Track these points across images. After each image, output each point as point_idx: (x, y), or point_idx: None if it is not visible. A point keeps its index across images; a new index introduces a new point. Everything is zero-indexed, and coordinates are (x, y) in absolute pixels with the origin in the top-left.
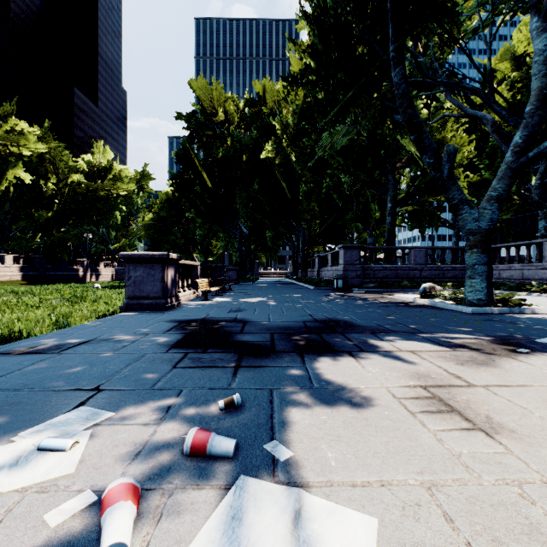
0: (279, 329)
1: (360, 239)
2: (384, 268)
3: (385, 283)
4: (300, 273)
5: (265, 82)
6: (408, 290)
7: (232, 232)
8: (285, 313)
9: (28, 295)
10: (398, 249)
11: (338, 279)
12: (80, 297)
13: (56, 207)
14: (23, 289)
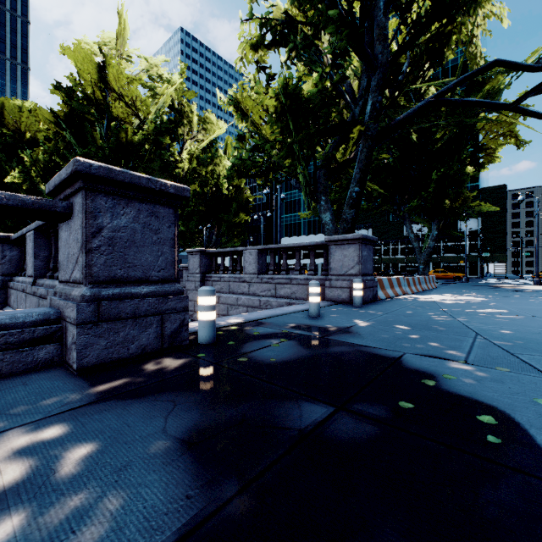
0: None
1: None
2: None
3: None
4: None
5: (5, 101)
6: None
7: None
8: None
9: None
10: None
11: None
12: None
13: None
14: None
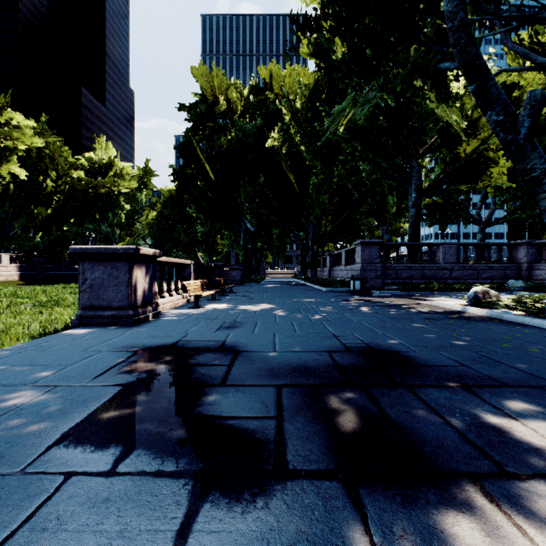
0: (292, 373)
1: (372, 237)
2: (408, 268)
3: (411, 285)
4: (309, 273)
5: (271, 67)
6: (438, 293)
7: (237, 228)
8: (297, 331)
9: (11, 297)
10: (425, 245)
11: (355, 279)
12: (58, 301)
13: (55, 204)
14: (7, 290)
